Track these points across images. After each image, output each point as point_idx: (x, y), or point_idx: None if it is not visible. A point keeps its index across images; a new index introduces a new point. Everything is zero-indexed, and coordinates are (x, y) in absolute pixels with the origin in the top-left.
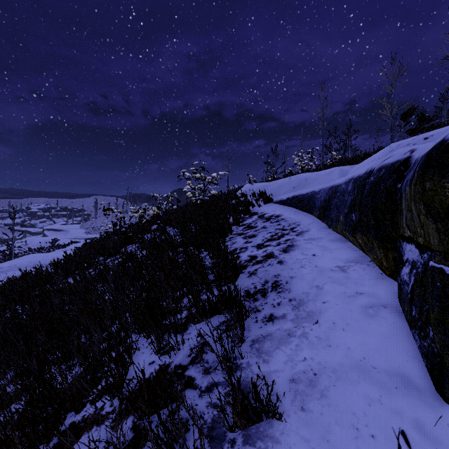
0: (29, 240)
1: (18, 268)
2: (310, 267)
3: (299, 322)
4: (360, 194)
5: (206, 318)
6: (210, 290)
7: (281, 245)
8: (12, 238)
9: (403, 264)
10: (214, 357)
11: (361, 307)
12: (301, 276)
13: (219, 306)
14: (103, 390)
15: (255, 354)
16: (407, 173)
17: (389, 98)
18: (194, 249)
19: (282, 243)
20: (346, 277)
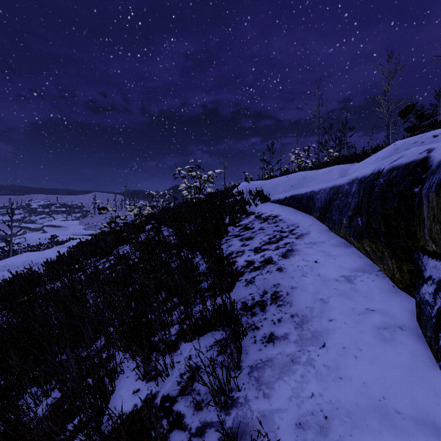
0: (28, 237)
1: (12, 267)
2: (312, 276)
3: (304, 344)
4: (367, 197)
5: (199, 336)
6: (203, 305)
7: (280, 250)
8: (11, 235)
9: (423, 280)
10: (207, 387)
11: (374, 328)
12: (303, 286)
13: (214, 321)
14: (79, 425)
15: (253, 385)
16: (427, 176)
17: (385, 96)
18: (188, 254)
19: (281, 247)
20: (354, 289)
